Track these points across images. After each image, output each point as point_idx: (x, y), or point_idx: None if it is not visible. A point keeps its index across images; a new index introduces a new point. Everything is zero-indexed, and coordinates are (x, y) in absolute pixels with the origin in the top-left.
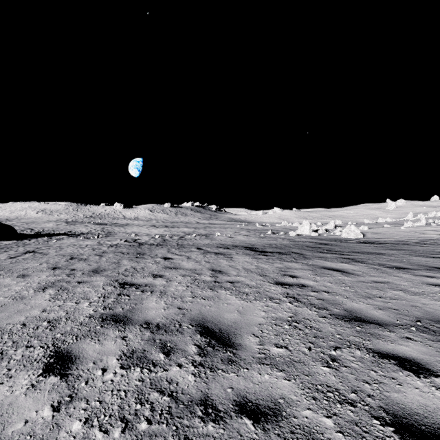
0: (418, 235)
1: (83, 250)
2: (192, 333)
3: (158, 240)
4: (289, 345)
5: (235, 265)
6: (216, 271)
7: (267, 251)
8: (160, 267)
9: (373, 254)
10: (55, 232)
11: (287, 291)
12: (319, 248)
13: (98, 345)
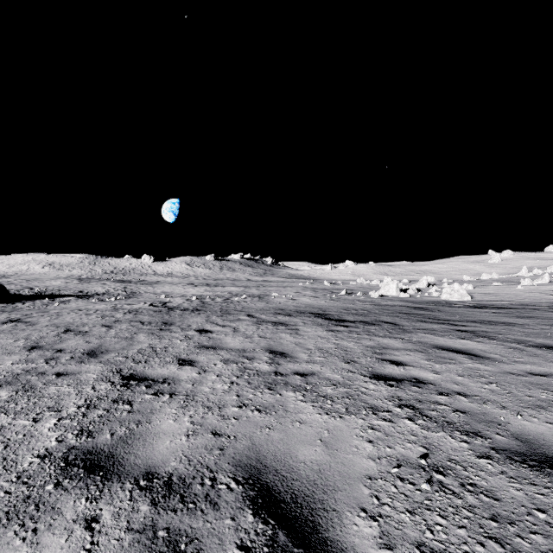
0: (545, 296)
1: (88, 318)
2: (236, 505)
3: (195, 304)
4: (450, 548)
5: (304, 342)
6: (276, 353)
7: (346, 320)
8: (192, 345)
9: (498, 324)
10: (61, 292)
11: (396, 394)
12: (417, 315)
13: (27, 550)
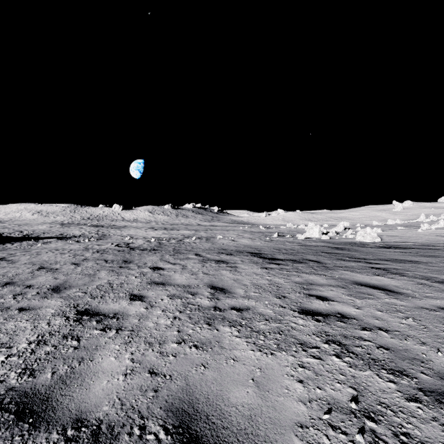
0: (441, 238)
1: (61, 257)
2: None
3: (153, 245)
4: None
5: (241, 278)
6: (216, 288)
7: (277, 259)
8: (145, 281)
9: (406, 262)
10: (44, 235)
11: (323, 329)
12: (337, 254)
13: None
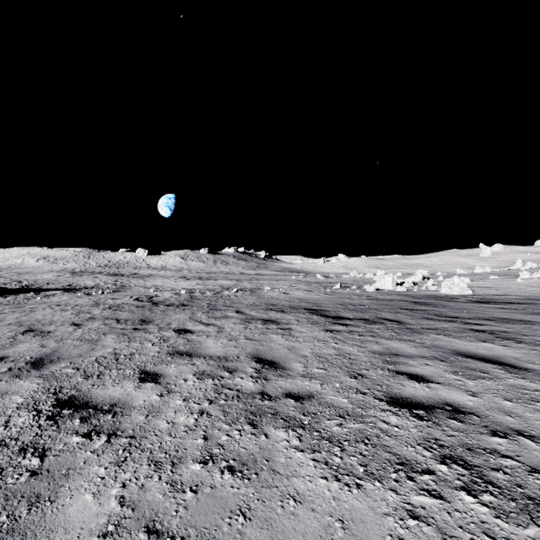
0: None
1: (61, 315)
2: None
3: (182, 298)
4: None
5: (298, 346)
6: (264, 362)
7: (344, 318)
8: (164, 351)
9: (514, 322)
10: (48, 286)
11: (432, 434)
12: (421, 311)
13: None
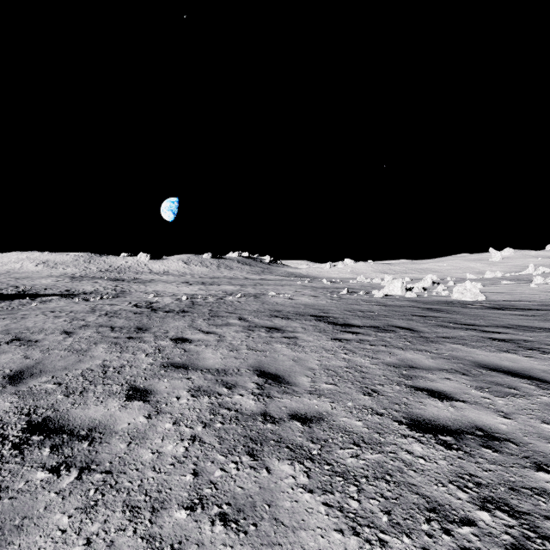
0: None
1: (53, 322)
2: None
3: (183, 304)
4: None
5: (305, 357)
6: (267, 376)
7: (353, 325)
8: (158, 363)
9: (535, 329)
10: (46, 291)
11: (465, 468)
12: (434, 318)
13: None
